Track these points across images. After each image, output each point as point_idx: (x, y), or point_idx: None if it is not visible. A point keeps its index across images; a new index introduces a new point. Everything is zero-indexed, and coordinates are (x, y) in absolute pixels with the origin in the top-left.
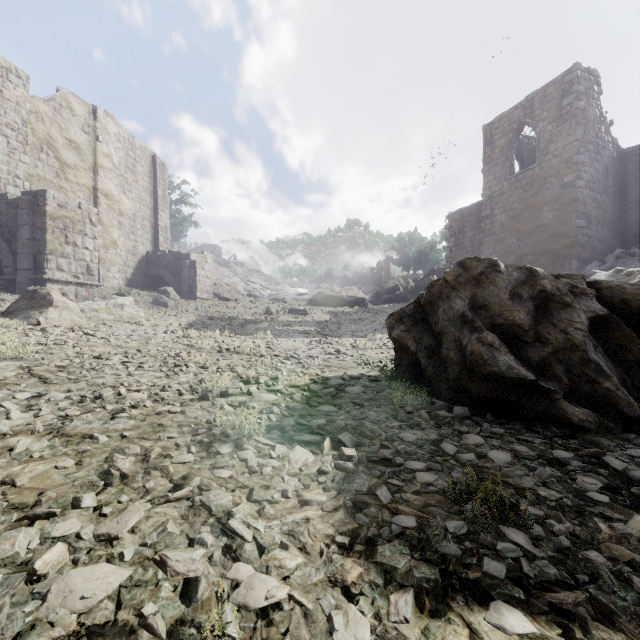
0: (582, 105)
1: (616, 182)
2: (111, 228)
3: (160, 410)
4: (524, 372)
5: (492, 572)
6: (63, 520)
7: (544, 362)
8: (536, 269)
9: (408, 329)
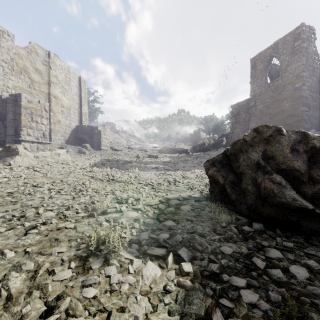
0: (305, 45)
1: None
2: (57, 114)
3: (60, 226)
4: (305, 203)
5: None
6: None
7: (316, 195)
8: (308, 133)
9: (218, 170)
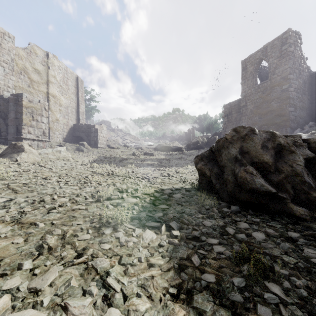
0: (292, 49)
1: (309, 88)
2: (56, 112)
3: (74, 208)
4: (270, 188)
5: (263, 315)
6: (11, 278)
7: (280, 182)
8: (275, 132)
9: (205, 164)
